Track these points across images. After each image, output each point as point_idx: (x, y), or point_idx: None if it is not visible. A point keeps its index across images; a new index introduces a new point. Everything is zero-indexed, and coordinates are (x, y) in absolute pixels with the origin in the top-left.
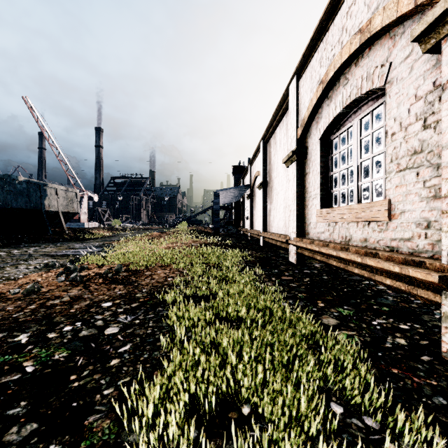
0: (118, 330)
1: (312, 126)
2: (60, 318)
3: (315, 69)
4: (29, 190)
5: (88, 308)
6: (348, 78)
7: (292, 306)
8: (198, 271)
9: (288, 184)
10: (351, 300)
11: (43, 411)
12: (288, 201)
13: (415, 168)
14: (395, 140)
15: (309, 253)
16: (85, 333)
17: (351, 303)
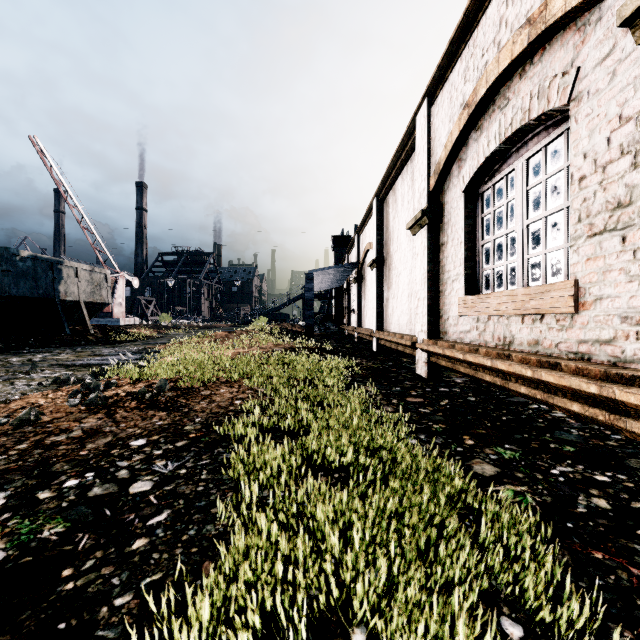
0: (151, 485)
1: (452, 173)
2: (62, 465)
3: (456, 87)
4: (37, 271)
5: (108, 448)
6: (509, 97)
7: (426, 444)
8: (281, 389)
9: (415, 260)
10: (514, 435)
11: (6, 639)
12: (415, 286)
13: (619, 230)
14: (586, 187)
15: (448, 363)
16: (97, 491)
17: (516, 439)
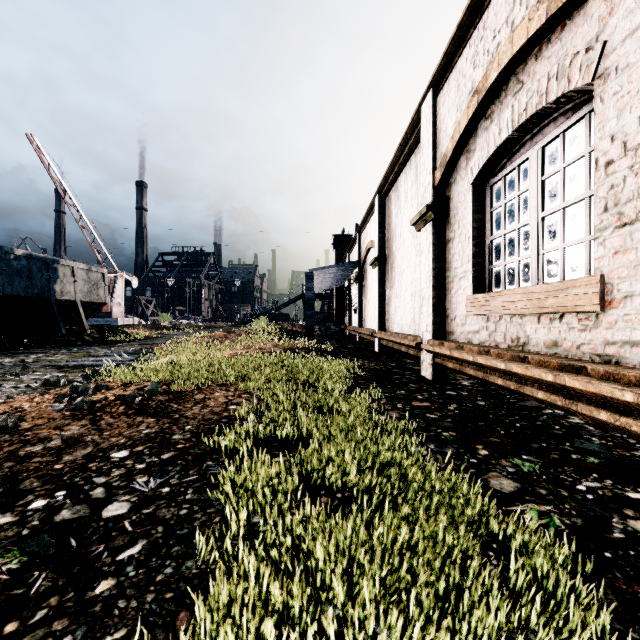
0: (128, 508)
1: (459, 165)
2: (32, 481)
3: (464, 73)
4: (31, 269)
5: (86, 461)
6: (523, 81)
7: (436, 455)
8: (279, 393)
9: (419, 258)
10: (531, 444)
11: None
12: (419, 285)
13: None
14: (614, 173)
15: (455, 365)
16: (65, 515)
17: (533, 449)
